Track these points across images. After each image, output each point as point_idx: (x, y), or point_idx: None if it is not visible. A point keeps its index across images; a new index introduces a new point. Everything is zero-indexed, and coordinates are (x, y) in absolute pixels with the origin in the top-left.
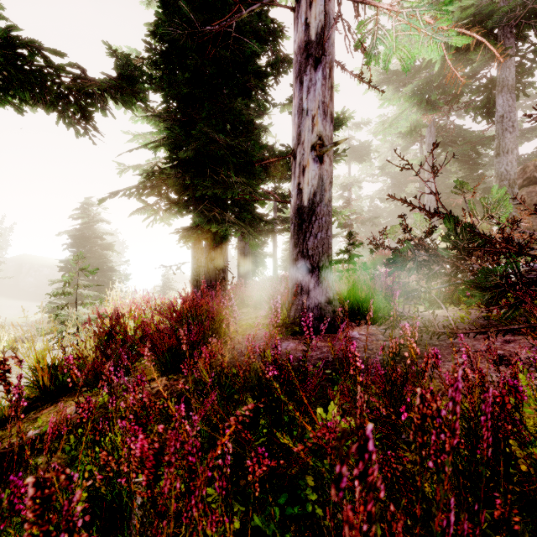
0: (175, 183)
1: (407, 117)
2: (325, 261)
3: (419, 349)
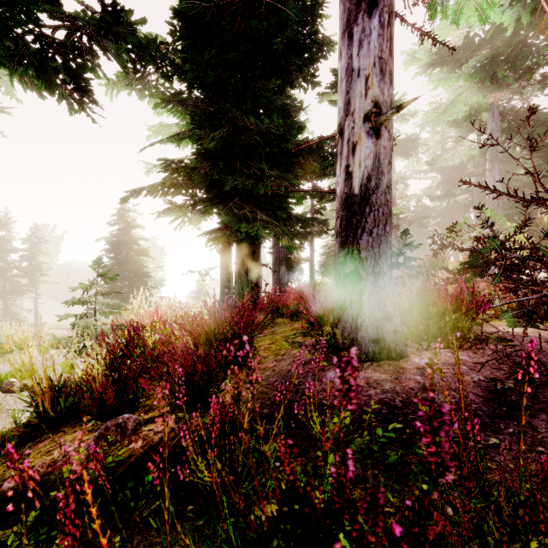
0: (202, 179)
1: (466, 99)
2: (382, 265)
3: None
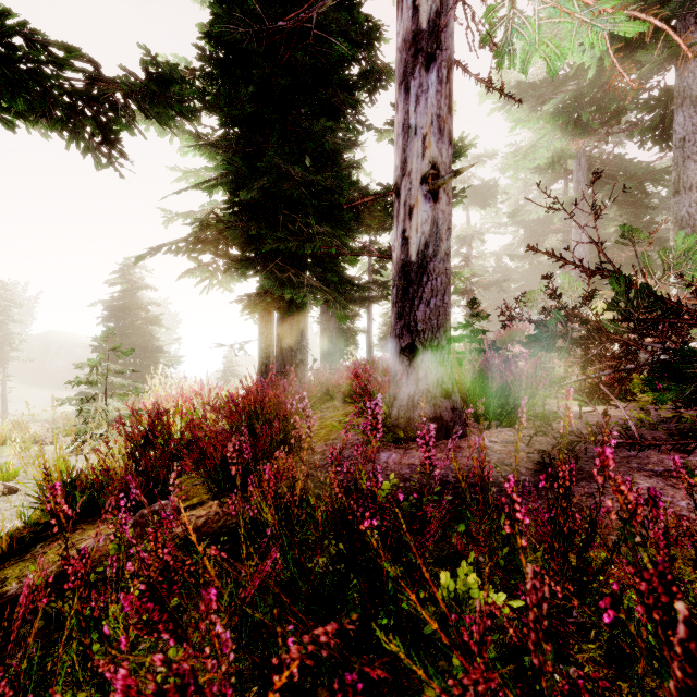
0: (237, 234)
1: (548, 144)
2: (440, 338)
3: (632, 494)
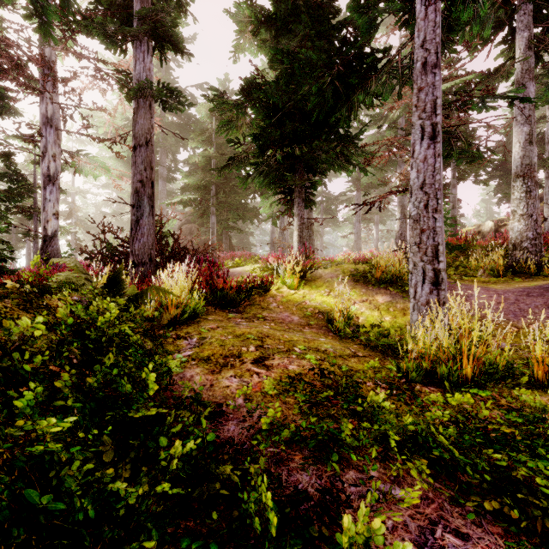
0: None
1: (116, 168)
2: (56, 256)
3: None
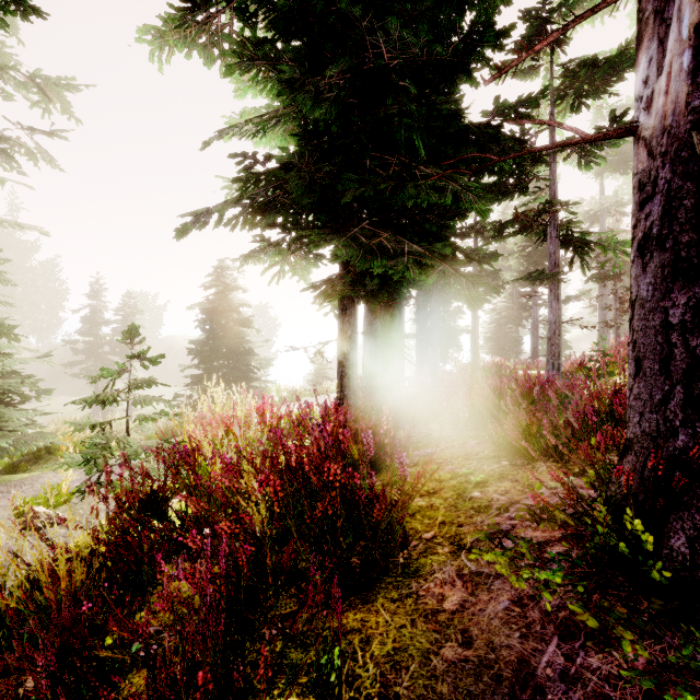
0: (305, 189)
1: None
2: None
3: None
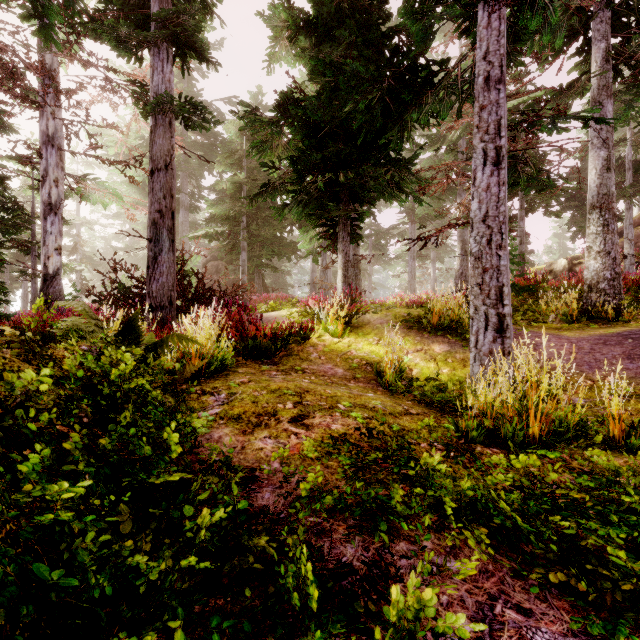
0: None
1: (130, 195)
2: (59, 299)
3: None
